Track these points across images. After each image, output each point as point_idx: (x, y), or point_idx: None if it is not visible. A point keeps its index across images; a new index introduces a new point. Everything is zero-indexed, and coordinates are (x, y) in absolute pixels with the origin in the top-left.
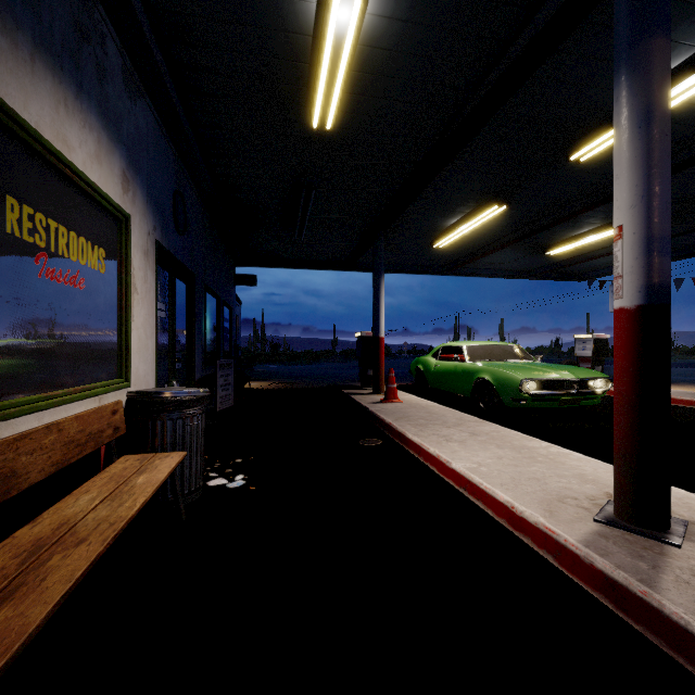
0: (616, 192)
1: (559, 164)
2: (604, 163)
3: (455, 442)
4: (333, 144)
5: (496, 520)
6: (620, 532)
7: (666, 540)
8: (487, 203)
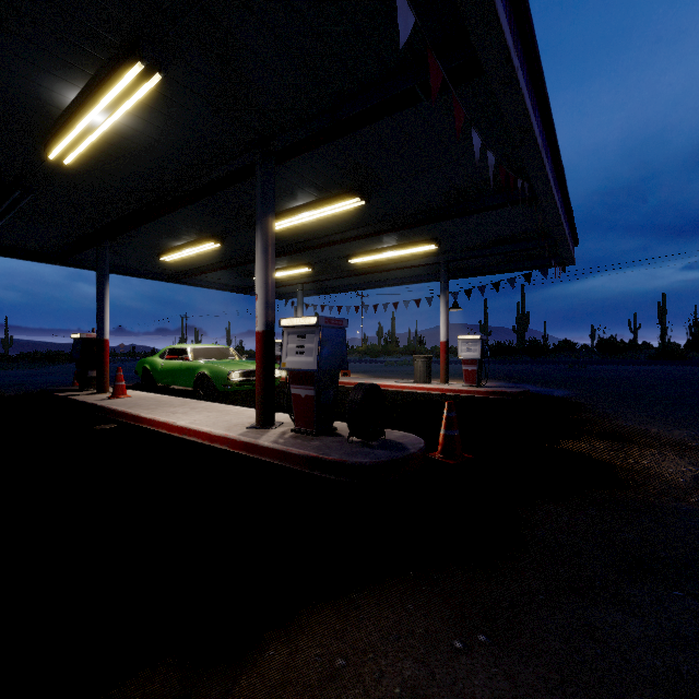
0: (256, 279)
1: (253, 228)
2: (279, 234)
3: (180, 413)
4: (65, 168)
5: (203, 443)
6: (256, 430)
7: (271, 428)
8: (206, 238)
